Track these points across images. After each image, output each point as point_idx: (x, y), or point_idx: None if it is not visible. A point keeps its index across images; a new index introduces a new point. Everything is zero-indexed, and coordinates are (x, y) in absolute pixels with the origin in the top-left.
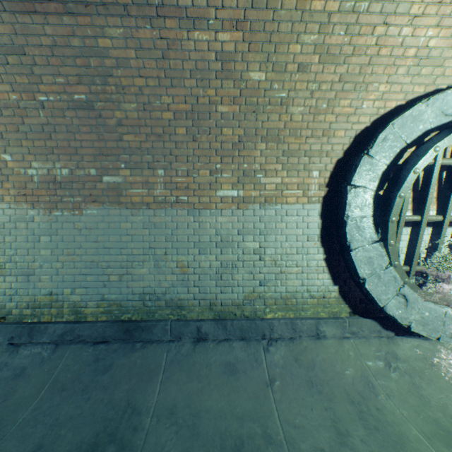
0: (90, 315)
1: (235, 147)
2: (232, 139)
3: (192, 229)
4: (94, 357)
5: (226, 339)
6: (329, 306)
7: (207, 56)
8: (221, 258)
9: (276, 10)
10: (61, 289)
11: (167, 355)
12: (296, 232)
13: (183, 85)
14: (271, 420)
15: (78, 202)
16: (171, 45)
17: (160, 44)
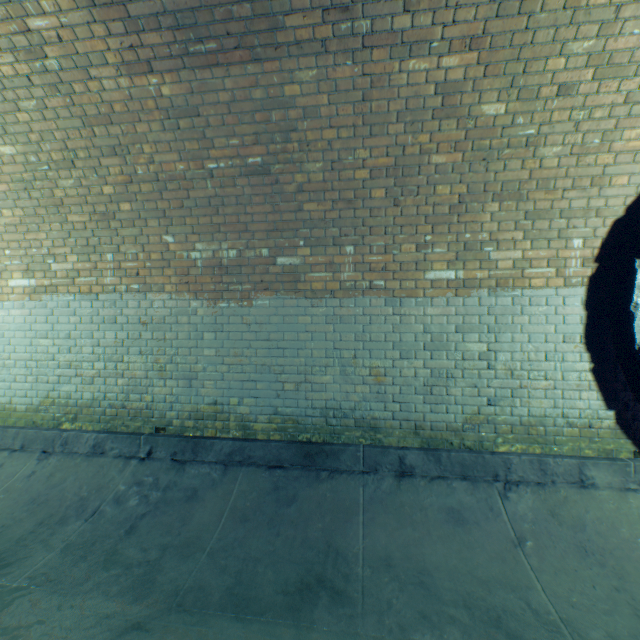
0: (260, 432)
1: (453, 211)
2: (449, 200)
3: (390, 324)
4: (273, 484)
5: (440, 476)
6: (599, 440)
7: (423, 91)
8: (431, 365)
9: (532, 14)
10: (226, 397)
11: (364, 490)
12: (544, 329)
13: (385, 133)
14: (533, 593)
15: (246, 290)
16: (375, 82)
17: (361, 82)
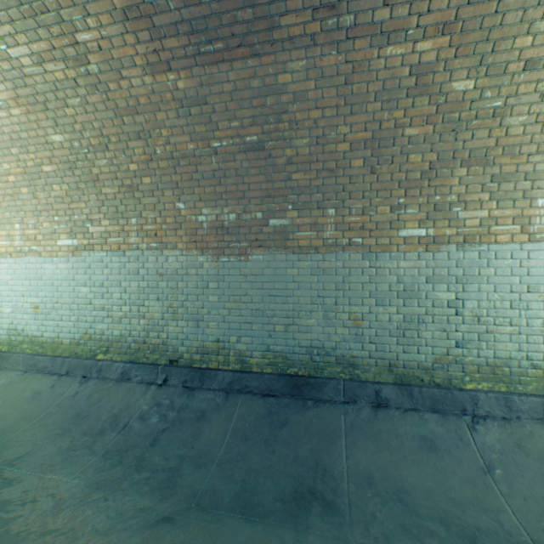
0: (255, 365)
1: (424, 177)
2: (421, 167)
3: (367, 275)
4: (267, 409)
5: (412, 408)
6: None
7: (399, 73)
8: (403, 311)
9: None
10: (227, 336)
11: (345, 418)
12: (509, 280)
13: (364, 111)
14: (504, 515)
15: (243, 247)
16: (356, 68)
17: (344, 69)
